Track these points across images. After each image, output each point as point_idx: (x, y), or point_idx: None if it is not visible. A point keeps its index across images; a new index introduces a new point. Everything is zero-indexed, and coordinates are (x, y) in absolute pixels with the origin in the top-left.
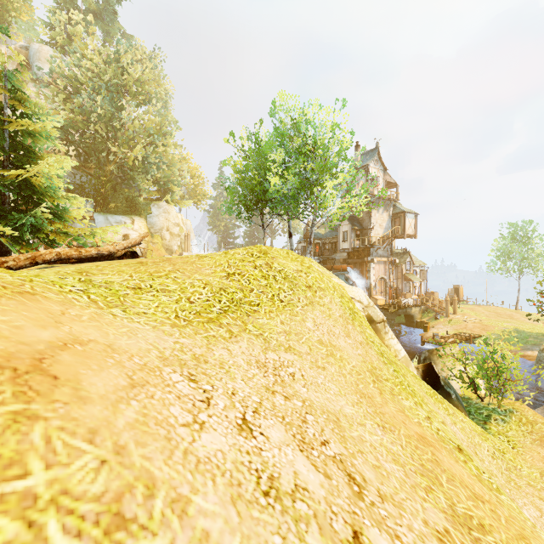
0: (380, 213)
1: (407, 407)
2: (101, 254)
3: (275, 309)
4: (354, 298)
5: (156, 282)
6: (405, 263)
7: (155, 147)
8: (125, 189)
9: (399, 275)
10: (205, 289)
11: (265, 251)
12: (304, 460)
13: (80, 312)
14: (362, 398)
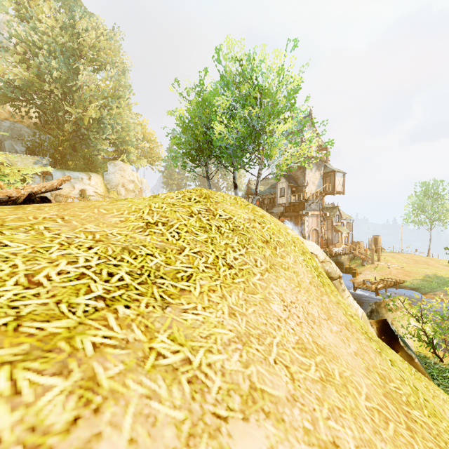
0: (313, 172)
1: None
2: None
3: (220, 284)
4: (312, 253)
5: None
6: (334, 217)
7: (110, 109)
8: (85, 149)
9: (329, 227)
10: (90, 250)
11: (207, 194)
12: None
13: None
14: None
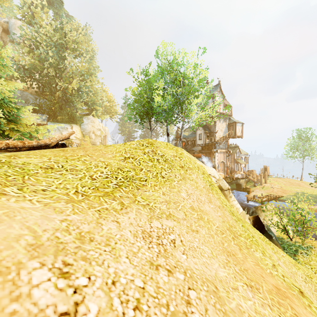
0: (221, 123)
1: (259, 258)
2: (40, 145)
3: (159, 183)
4: (210, 174)
5: (68, 163)
6: (235, 153)
7: (85, 82)
8: (68, 108)
9: (232, 160)
10: (106, 169)
11: (151, 142)
12: None
13: None
14: (229, 256)
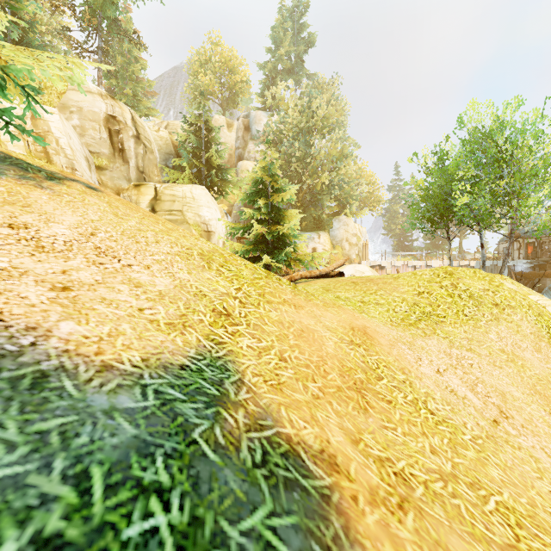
0: None
1: None
2: (321, 274)
3: (459, 321)
4: None
5: (371, 298)
6: None
7: (337, 170)
8: (311, 208)
9: None
10: (403, 303)
11: (450, 272)
12: (472, 394)
13: (357, 315)
14: (536, 394)
